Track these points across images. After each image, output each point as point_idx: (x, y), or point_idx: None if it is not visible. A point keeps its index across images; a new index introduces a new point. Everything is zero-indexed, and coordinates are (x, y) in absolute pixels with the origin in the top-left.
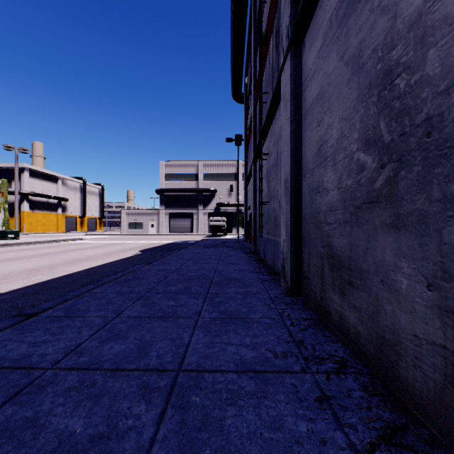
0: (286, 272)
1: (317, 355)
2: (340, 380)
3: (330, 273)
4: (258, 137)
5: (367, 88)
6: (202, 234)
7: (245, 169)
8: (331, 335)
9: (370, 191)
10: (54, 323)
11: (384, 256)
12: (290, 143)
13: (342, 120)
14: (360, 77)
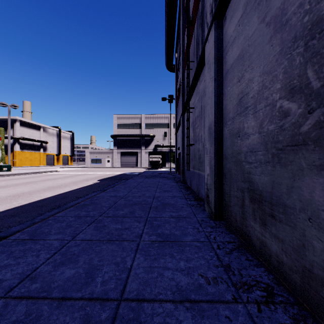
0: (210, 200)
1: (244, 281)
2: (271, 312)
3: (250, 204)
4: (186, 96)
5: (291, 41)
6: (144, 167)
7: (176, 120)
8: (253, 258)
9: (295, 135)
10: (19, 246)
11: (313, 195)
12: (214, 97)
13: (264, 73)
14: (284, 33)
